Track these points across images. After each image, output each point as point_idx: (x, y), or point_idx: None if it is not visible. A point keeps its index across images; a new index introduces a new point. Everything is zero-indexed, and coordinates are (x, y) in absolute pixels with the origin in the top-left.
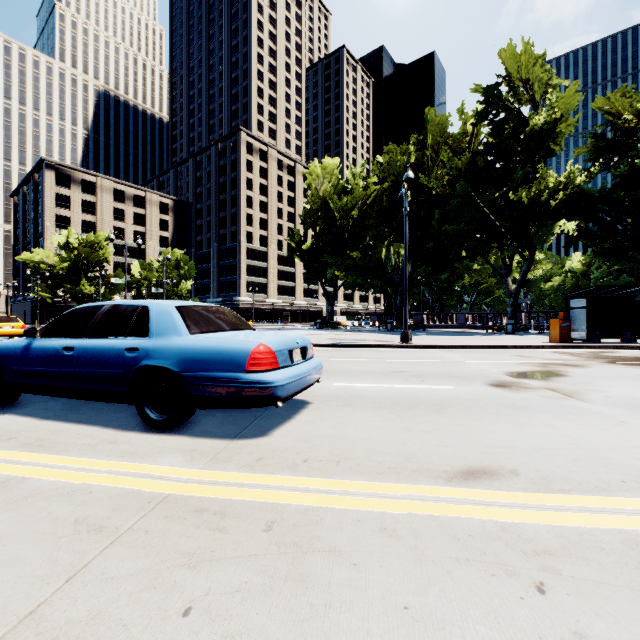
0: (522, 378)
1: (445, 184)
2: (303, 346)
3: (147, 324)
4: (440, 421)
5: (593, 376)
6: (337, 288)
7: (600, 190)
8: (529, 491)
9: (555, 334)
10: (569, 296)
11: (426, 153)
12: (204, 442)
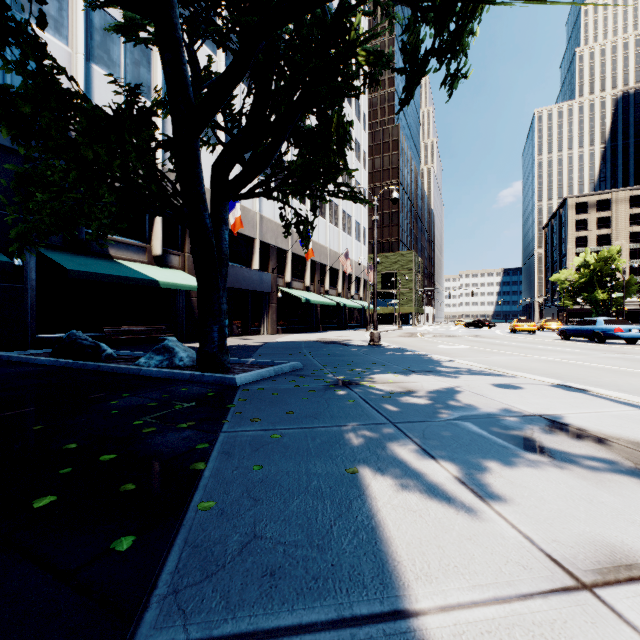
0: None
1: None
2: (638, 329)
3: (596, 323)
4: None
5: None
6: None
7: None
8: None
9: None
10: None
11: None
12: (604, 344)
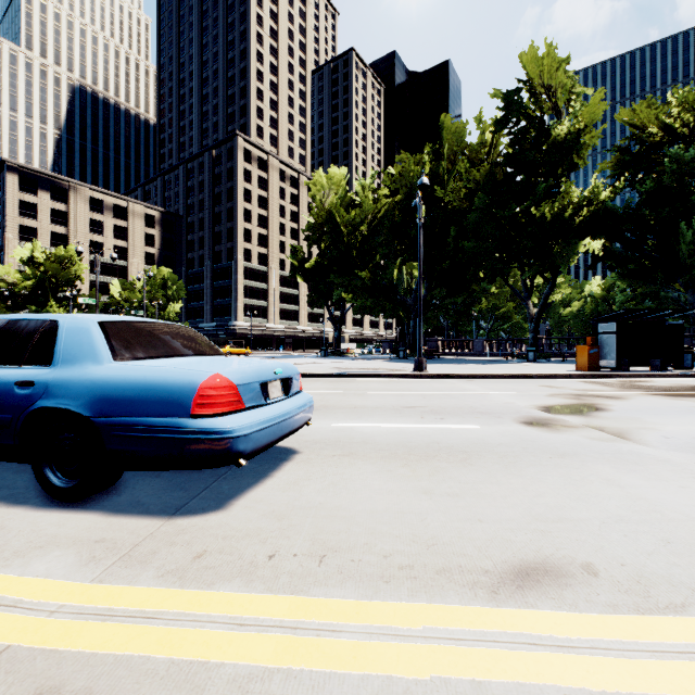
0: (558, 413)
1: (462, 197)
2: (285, 377)
3: (52, 346)
4: (469, 477)
5: (637, 410)
6: (344, 312)
7: (625, 207)
8: (623, 611)
9: (582, 362)
10: (597, 320)
11: (442, 164)
12: (124, 524)
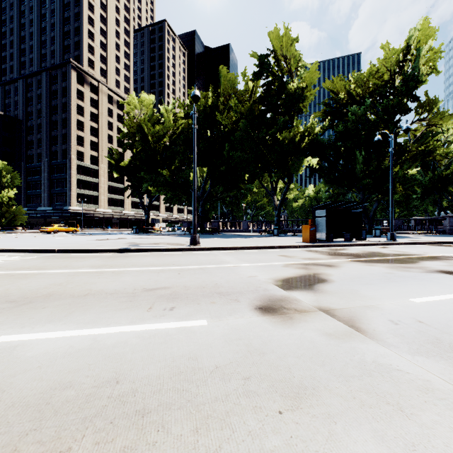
0: (291, 289)
1: (233, 123)
2: None
3: None
4: None
5: (351, 280)
6: (152, 200)
7: (328, 140)
8: None
9: (306, 236)
10: (315, 208)
11: (220, 99)
12: None
